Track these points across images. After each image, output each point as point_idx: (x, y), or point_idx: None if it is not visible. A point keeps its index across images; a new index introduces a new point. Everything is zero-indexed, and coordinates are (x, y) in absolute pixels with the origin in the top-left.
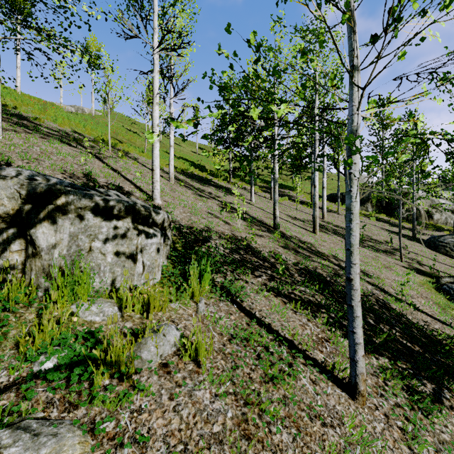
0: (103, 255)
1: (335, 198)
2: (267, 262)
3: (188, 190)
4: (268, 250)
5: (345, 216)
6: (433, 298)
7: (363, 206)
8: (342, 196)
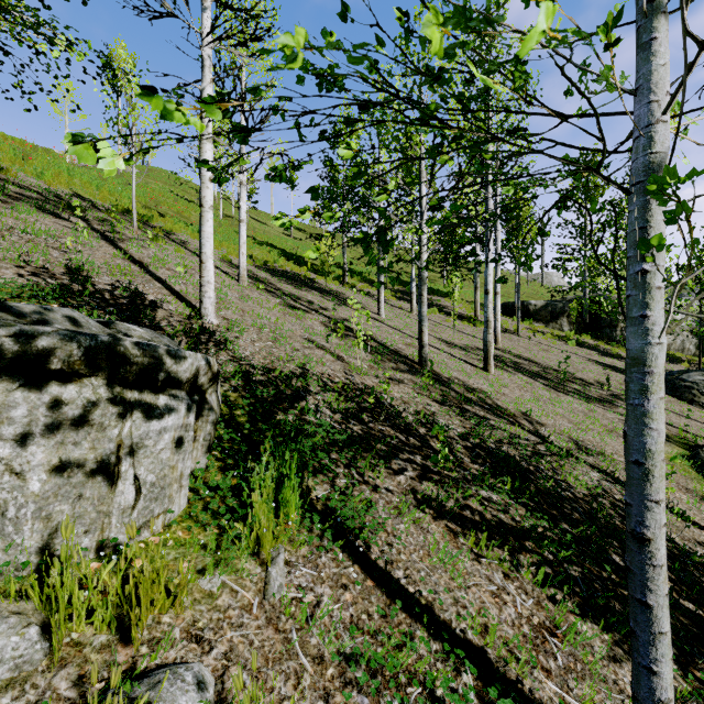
0: (18, 475)
1: (511, 310)
2: (413, 435)
3: (271, 297)
4: (413, 409)
5: (628, 379)
6: (697, 489)
7: (555, 323)
8: (522, 306)
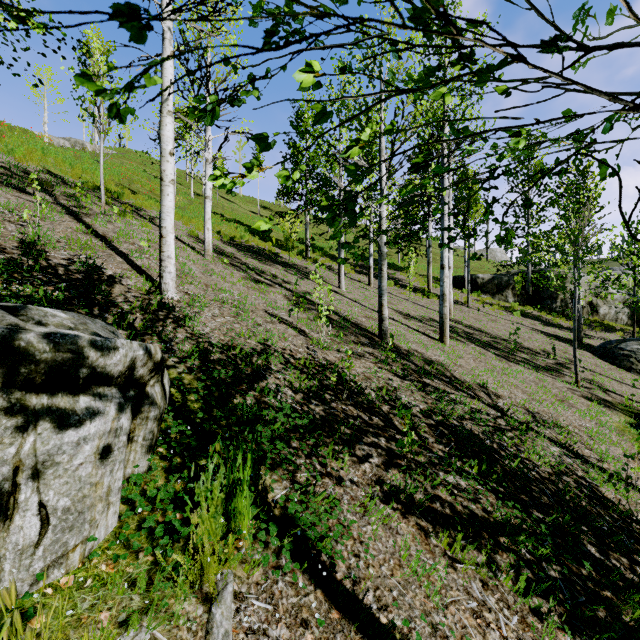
0: None
1: (460, 283)
2: (377, 414)
3: (236, 271)
4: (375, 384)
5: None
6: None
7: (501, 295)
8: (471, 279)
